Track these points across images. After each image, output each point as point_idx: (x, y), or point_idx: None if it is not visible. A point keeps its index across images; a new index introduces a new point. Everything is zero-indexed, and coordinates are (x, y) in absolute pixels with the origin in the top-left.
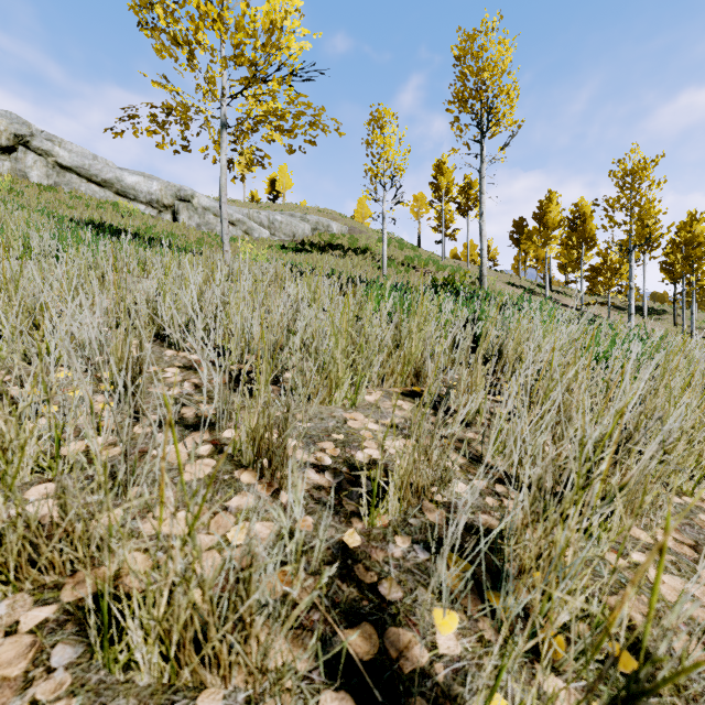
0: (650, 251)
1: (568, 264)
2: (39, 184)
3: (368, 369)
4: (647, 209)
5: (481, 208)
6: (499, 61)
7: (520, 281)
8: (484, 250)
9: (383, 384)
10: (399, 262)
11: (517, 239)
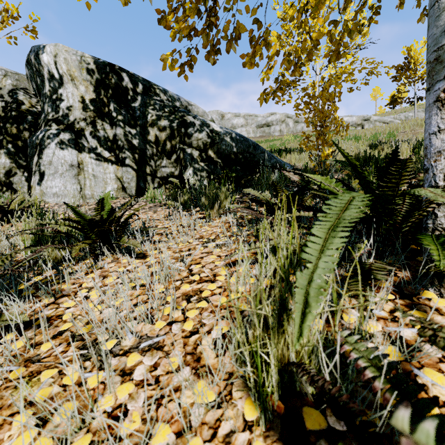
0: None
1: None
2: None
3: None
4: None
5: None
6: None
7: None
8: None
9: None
10: None
11: None
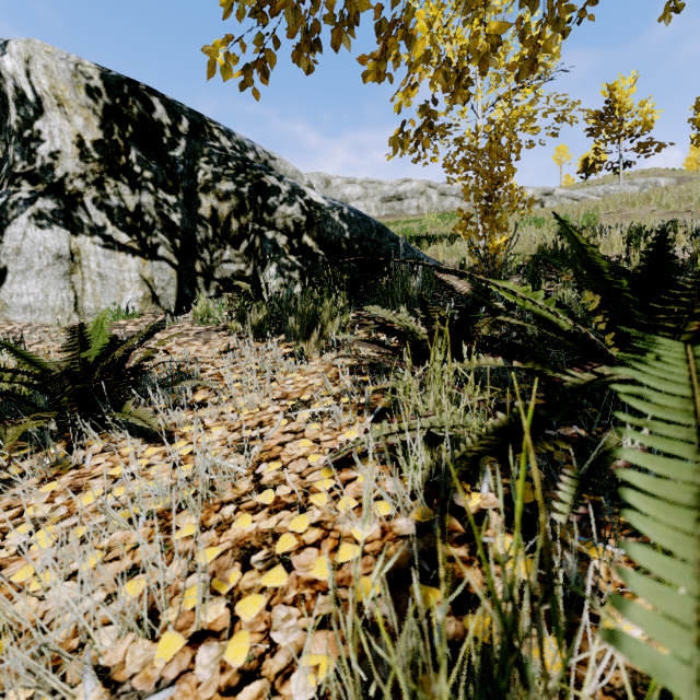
0: None
1: None
2: None
3: None
4: None
5: None
6: None
7: None
8: None
9: None
10: None
11: None
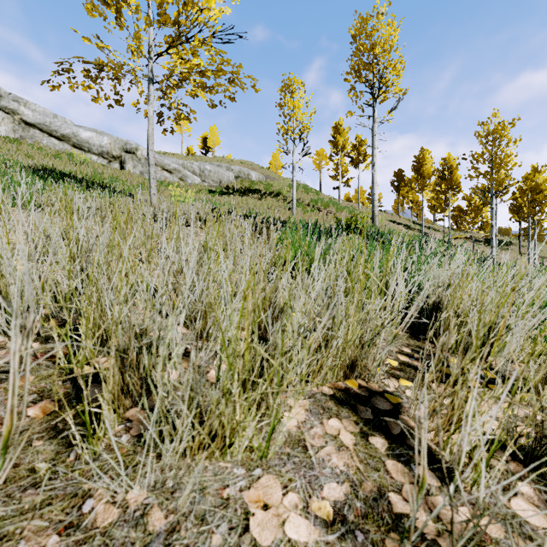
0: (501, 196)
1: (438, 206)
2: (4, 137)
3: (286, 366)
4: (506, 162)
5: (373, 160)
6: (388, 39)
7: (399, 219)
8: (375, 194)
9: (308, 384)
10: (305, 204)
11: (397, 186)
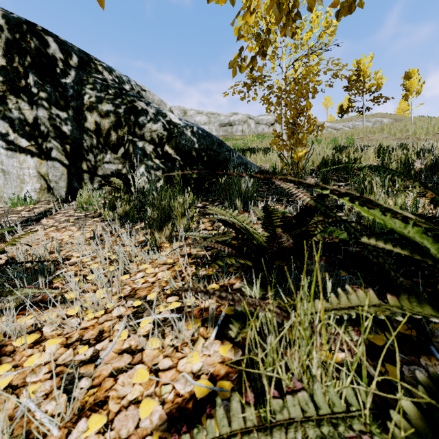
0: None
1: None
2: None
3: None
4: None
5: None
6: None
7: None
8: None
9: None
10: None
11: None
